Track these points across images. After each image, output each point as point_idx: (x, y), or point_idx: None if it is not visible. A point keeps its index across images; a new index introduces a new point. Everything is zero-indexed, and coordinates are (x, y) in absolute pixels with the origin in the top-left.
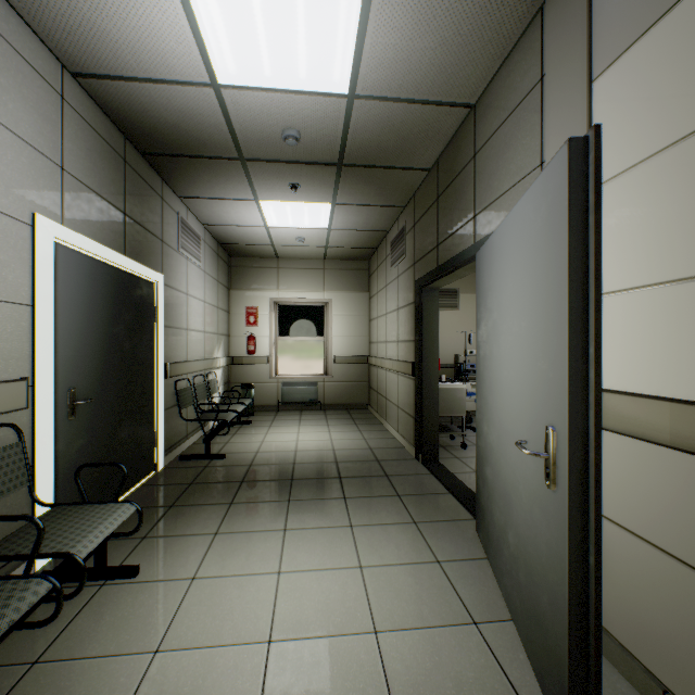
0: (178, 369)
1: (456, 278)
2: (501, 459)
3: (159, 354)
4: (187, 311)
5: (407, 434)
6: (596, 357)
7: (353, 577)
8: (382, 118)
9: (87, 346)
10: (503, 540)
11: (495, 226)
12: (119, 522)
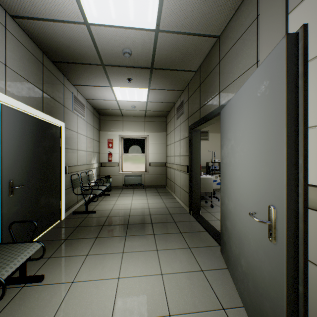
0: (72, 169)
1: (209, 124)
2: (236, 219)
3: (62, 162)
4: (77, 141)
5: (184, 201)
6: (304, 166)
7: (157, 280)
8: (173, 43)
9: (20, 158)
10: (238, 262)
11: (231, 97)
12: (30, 254)
